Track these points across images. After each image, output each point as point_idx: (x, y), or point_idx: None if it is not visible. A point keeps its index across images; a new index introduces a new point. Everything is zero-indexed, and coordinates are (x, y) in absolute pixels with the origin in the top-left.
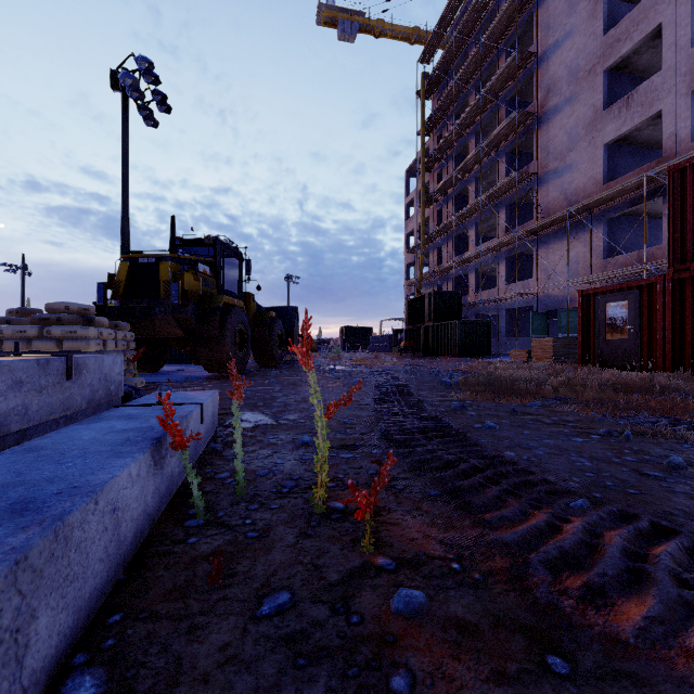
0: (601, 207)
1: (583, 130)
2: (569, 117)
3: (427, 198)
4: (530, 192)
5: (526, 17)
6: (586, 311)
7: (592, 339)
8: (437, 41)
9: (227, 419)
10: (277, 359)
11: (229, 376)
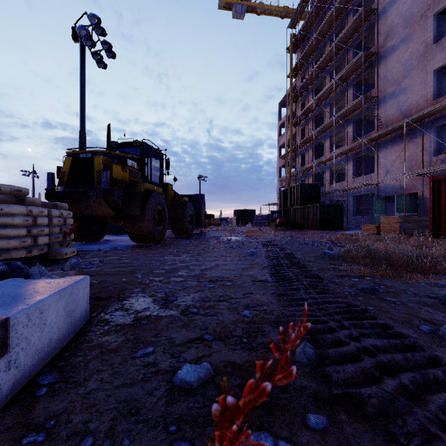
0: (431, 117)
1: (416, 61)
2: (404, 53)
3: (294, 120)
4: (371, 111)
5: None
6: (436, 193)
7: (443, 216)
8: (301, 12)
9: (105, 307)
10: (188, 231)
11: (149, 245)
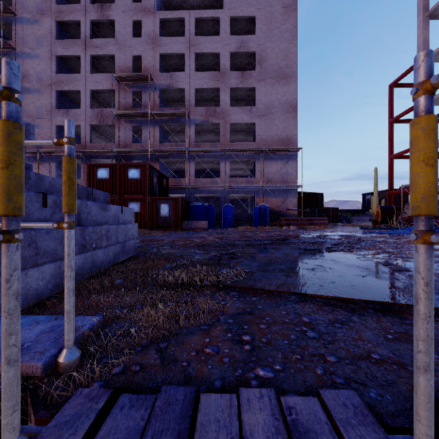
0: (55, 154)
1: (46, 112)
2: (38, 100)
3: None
4: None
5: (7, 20)
6: None
7: None
8: None
9: None
10: None
11: None
